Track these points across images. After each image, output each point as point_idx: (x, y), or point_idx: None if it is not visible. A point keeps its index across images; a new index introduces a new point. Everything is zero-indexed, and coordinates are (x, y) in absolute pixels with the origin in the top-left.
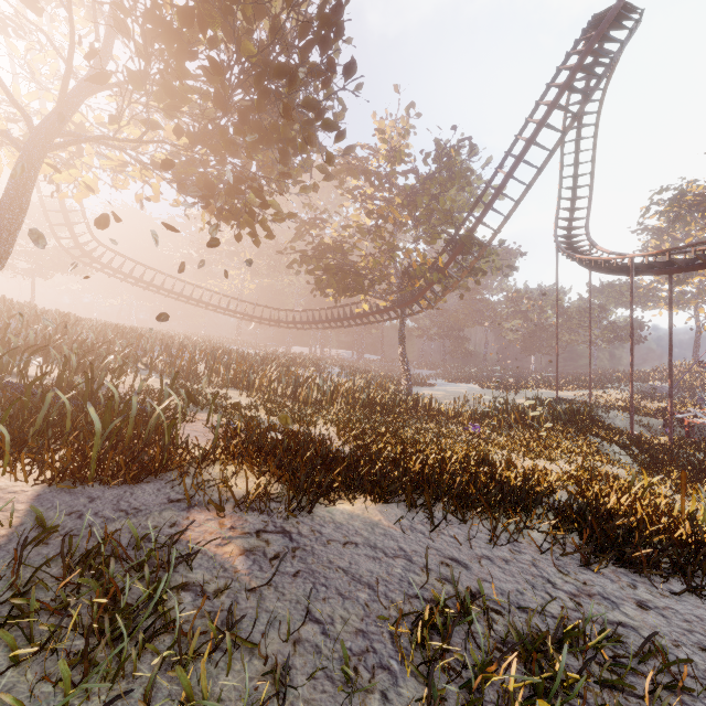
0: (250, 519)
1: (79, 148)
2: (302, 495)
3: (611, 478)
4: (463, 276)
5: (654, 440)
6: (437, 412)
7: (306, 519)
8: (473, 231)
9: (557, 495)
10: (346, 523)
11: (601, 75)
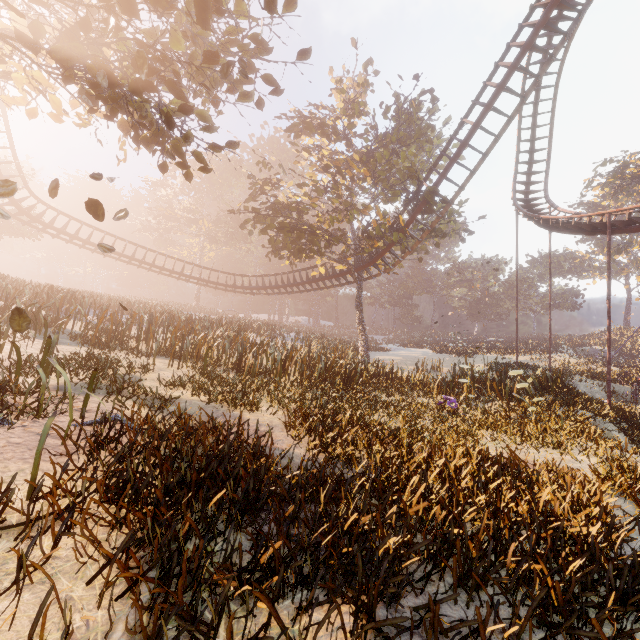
0: None
1: None
2: None
3: None
4: (424, 236)
5: (629, 409)
6: (400, 380)
7: None
8: (437, 186)
9: None
10: None
11: (581, 11)
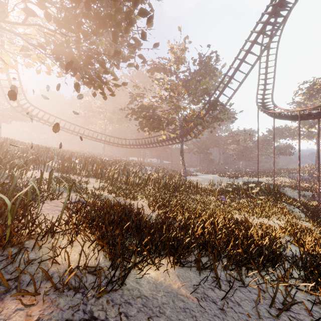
0: (63, 302)
1: (2, 41)
2: (114, 271)
3: (309, 230)
4: (213, 121)
5: (310, 203)
6: (200, 189)
7: (116, 294)
8: (218, 98)
9: (289, 248)
10: (151, 296)
11: (285, 16)
